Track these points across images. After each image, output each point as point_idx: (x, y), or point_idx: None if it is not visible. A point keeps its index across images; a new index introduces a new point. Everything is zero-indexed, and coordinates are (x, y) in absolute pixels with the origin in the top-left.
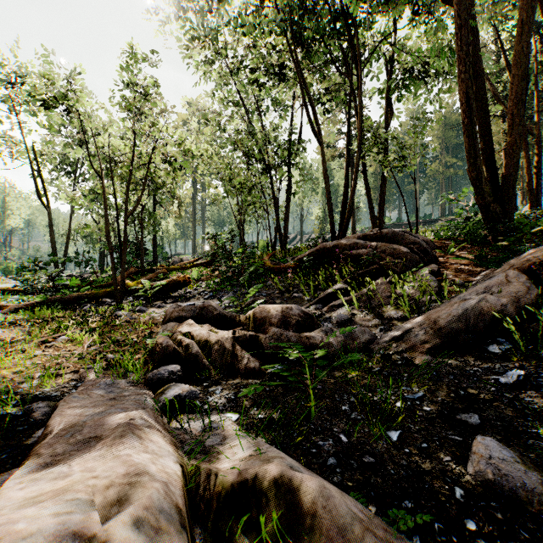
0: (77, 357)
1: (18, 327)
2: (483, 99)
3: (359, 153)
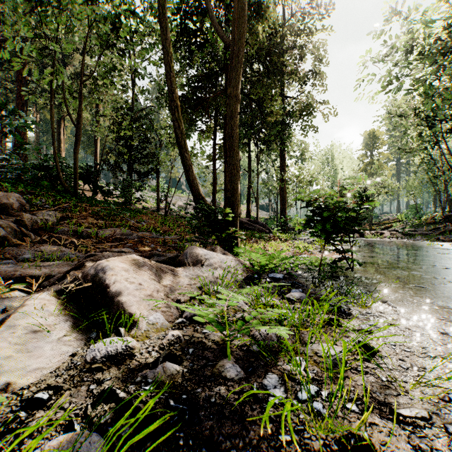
0: None
1: None
2: None
3: None
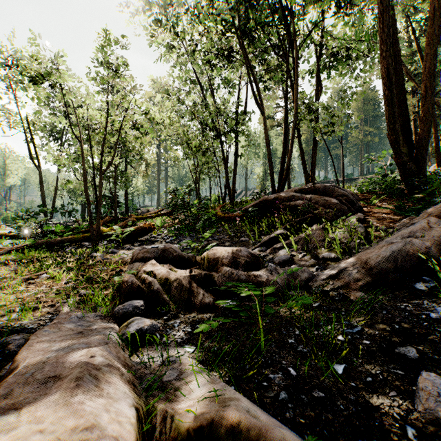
0: (55, 292)
1: (5, 267)
2: (399, 75)
3: (295, 121)
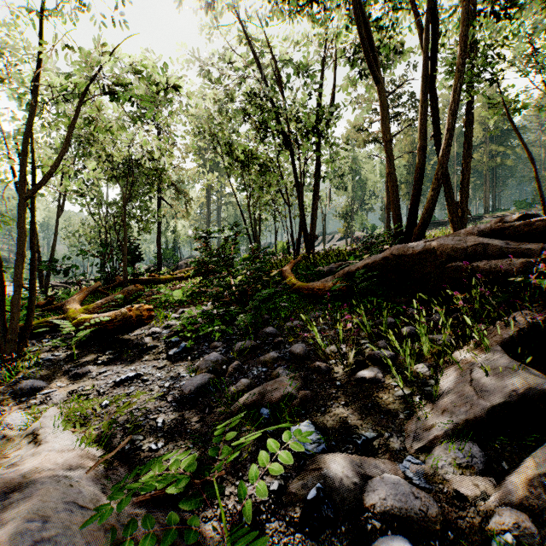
0: None
1: None
2: None
3: (455, 84)
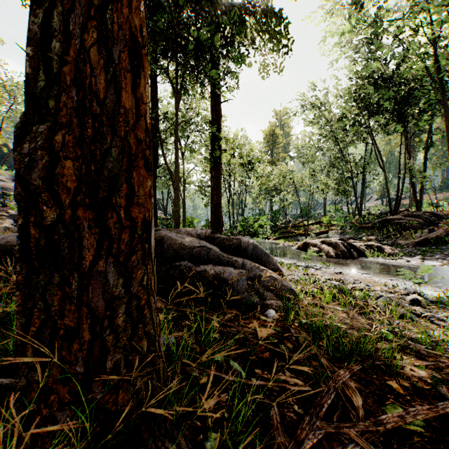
0: None
1: None
2: None
3: (403, 178)
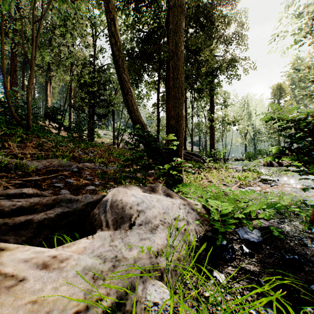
0: None
1: None
2: None
3: None
